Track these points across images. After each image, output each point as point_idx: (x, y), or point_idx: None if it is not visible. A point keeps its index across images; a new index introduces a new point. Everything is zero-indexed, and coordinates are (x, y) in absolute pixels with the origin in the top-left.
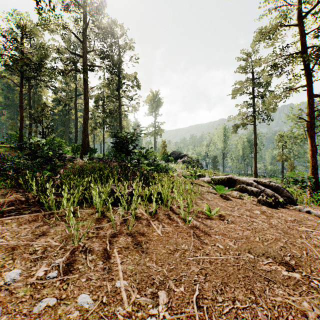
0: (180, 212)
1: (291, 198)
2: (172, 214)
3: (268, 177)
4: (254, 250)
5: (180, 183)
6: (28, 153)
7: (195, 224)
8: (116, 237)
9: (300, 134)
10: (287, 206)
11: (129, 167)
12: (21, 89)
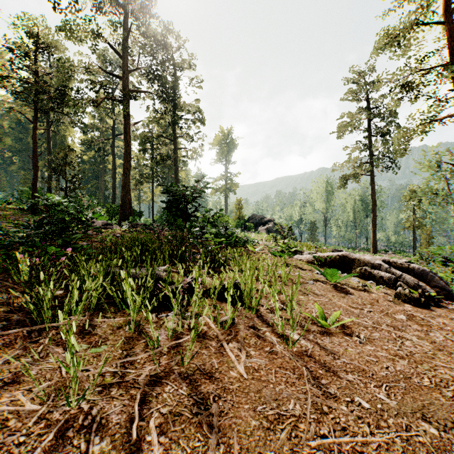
0: (275, 320)
1: (447, 290)
2: (260, 325)
3: (392, 252)
4: (432, 411)
5: (268, 266)
6: (42, 218)
7: (305, 348)
8: (158, 385)
9: (441, 189)
10: (442, 304)
11: (188, 239)
12: (34, 126)
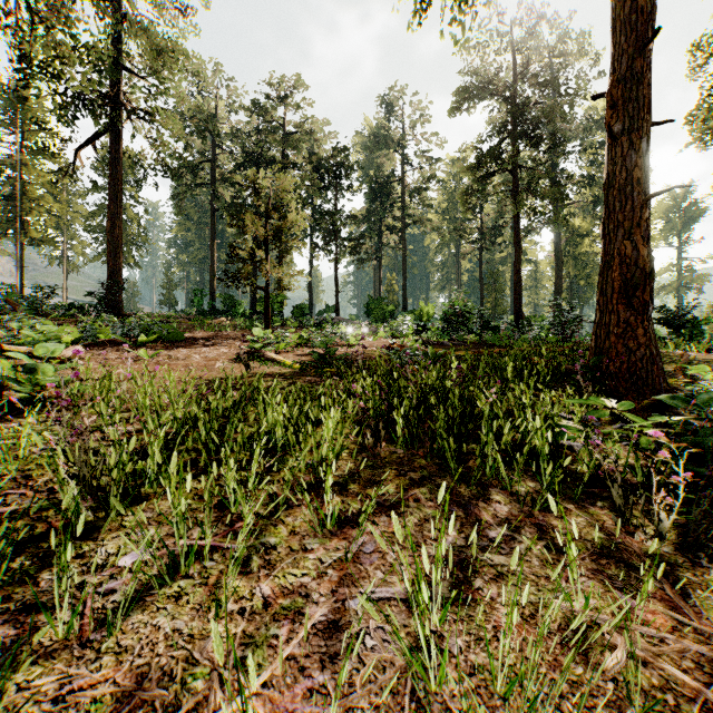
0: None
1: None
2: None
3: None
4: None
5: None
6: None
7: None
8: None
9: None
10: None
11: None
12: (481, 263)
